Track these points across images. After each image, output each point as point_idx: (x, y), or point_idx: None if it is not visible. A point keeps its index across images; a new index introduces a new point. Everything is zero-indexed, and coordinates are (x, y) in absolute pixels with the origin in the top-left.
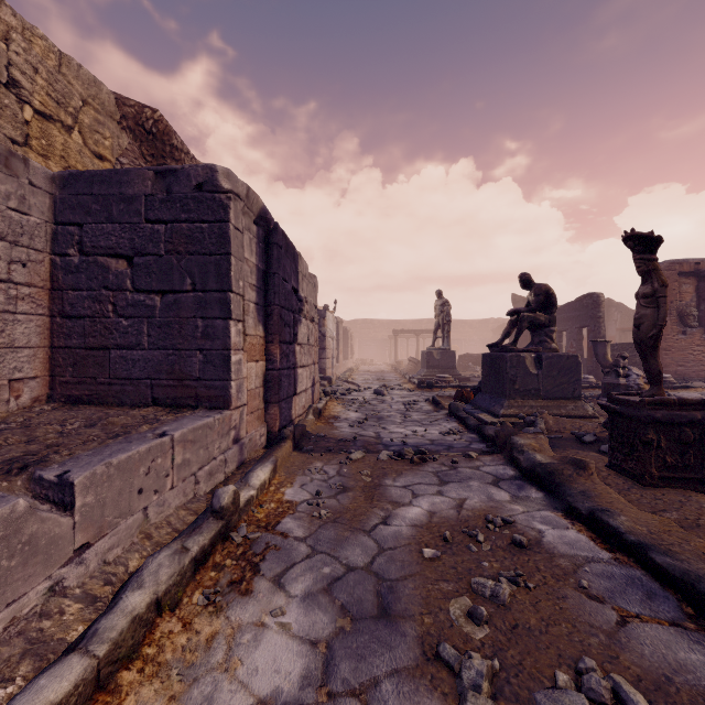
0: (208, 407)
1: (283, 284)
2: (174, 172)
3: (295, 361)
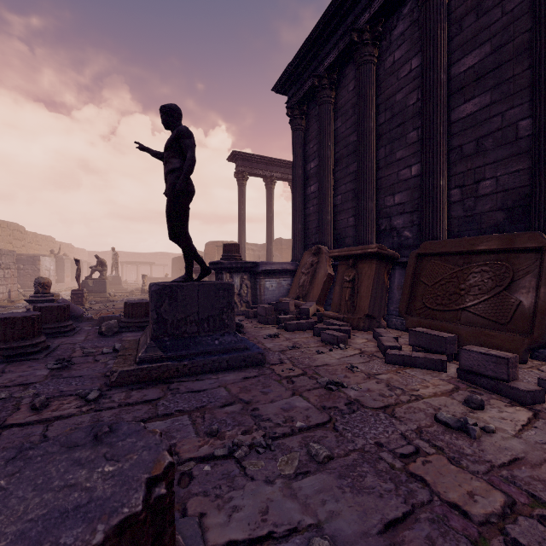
0: None
1: None
2: None
3: None
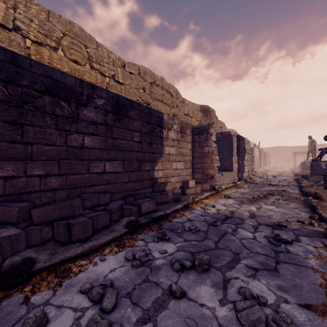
0: (229, 171)
1: (241, 148)
2: (223, 132)
3: (244, 164)
